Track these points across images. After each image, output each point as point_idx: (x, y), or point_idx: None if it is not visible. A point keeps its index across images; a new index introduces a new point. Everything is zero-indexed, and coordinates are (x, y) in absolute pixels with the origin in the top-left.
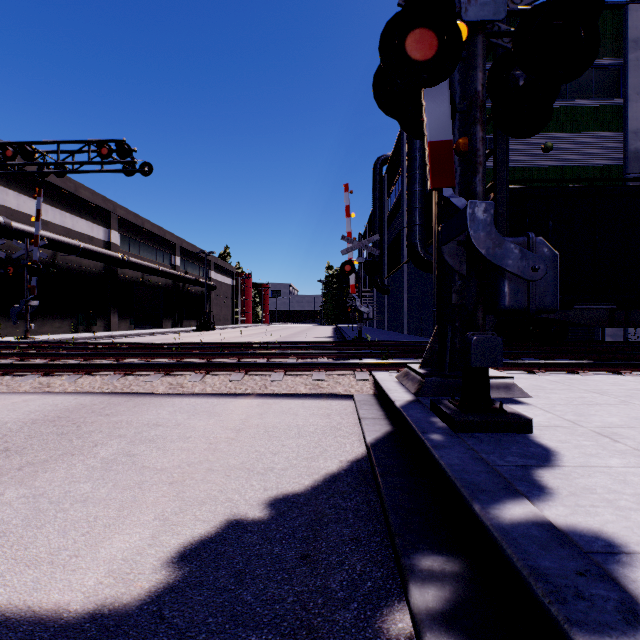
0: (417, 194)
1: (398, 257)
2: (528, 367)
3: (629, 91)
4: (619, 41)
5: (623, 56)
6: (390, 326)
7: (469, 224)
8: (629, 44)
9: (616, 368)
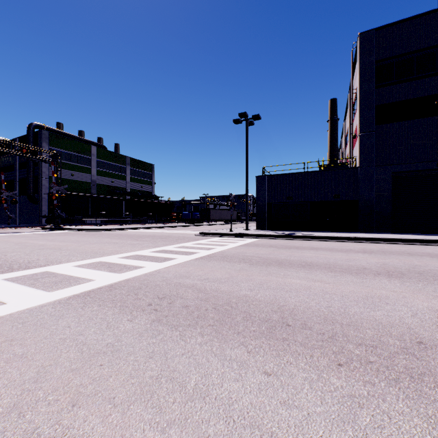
0: (32, 180)
1: (11, 191)
2: (65, 226)
3: (92, 165)
4: (90, 153)
5: (91, 156)
6: (2, 222)
7: (59, 212)
8: (92, 154)
9: (77, 225)
